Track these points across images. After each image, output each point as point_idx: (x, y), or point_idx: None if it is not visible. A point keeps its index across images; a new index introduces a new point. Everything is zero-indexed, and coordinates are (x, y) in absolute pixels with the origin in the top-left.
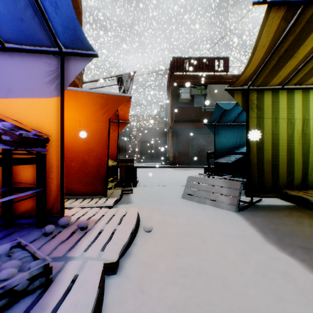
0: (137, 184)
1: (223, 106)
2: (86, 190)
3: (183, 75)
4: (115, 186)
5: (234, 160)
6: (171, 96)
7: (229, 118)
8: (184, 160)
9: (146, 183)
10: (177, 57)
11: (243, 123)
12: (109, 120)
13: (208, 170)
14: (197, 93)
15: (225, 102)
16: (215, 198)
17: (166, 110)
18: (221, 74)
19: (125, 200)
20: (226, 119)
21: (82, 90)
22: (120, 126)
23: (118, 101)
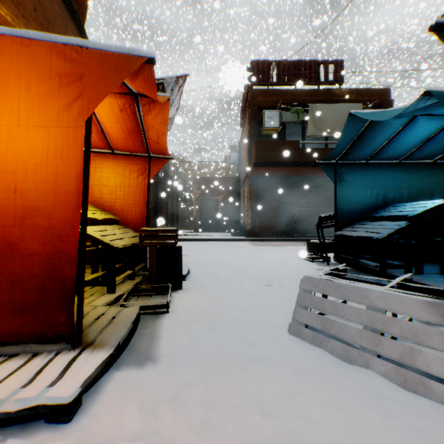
0: (185, 281)
1: (368, 117)
2: (16, 329)
3: (268, 90)
4: (133, 291)
5: (389, 233)
6: (248, 125)
7: (368, 148)
8: (269, 229)
9: (204, 277)
10: (259, 62)
11: (390, 160)
12: (88, 123)
13: (315, 247)
14: (292, 119)
15: (370, 111)
16: (406, 359)
17: (239, 151)
18: (330, 88)
19: (141, 346)
20: (361, 150)
21: (3, 32)
22: (152, 165)
23: (114, 70)
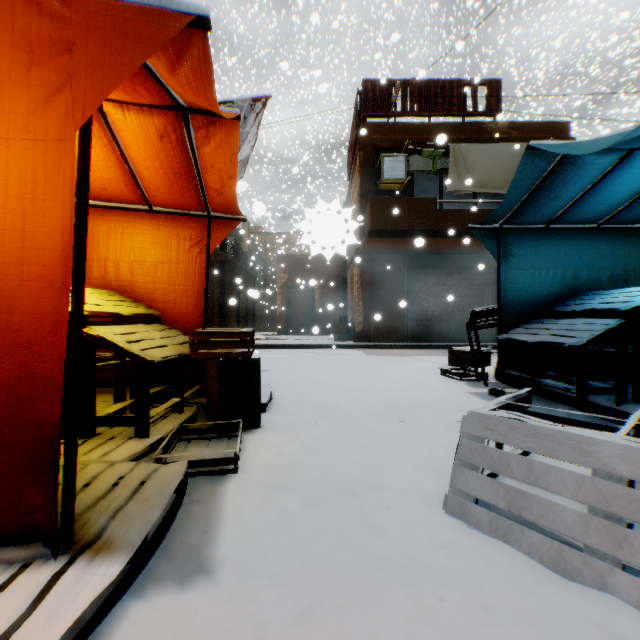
0: (265, 413)
1: (560, 150)
2: None
3: (389, 124)
4: (181, 432)
5: (590, 338)
6: (359, 175)
7: (552, 204)
8: (390, 331)
9: (295, 405)
10: (375, 82)
11: (583, 224)
12: (84, 134)
13: (461, 358)
14: (424, 166)
15: (561, 143)
16: None
17: None
18: (481, 122)
19: (187, 540)
20: (540, 208)
21: None
22: (213, 230)
23: (133, 37)
